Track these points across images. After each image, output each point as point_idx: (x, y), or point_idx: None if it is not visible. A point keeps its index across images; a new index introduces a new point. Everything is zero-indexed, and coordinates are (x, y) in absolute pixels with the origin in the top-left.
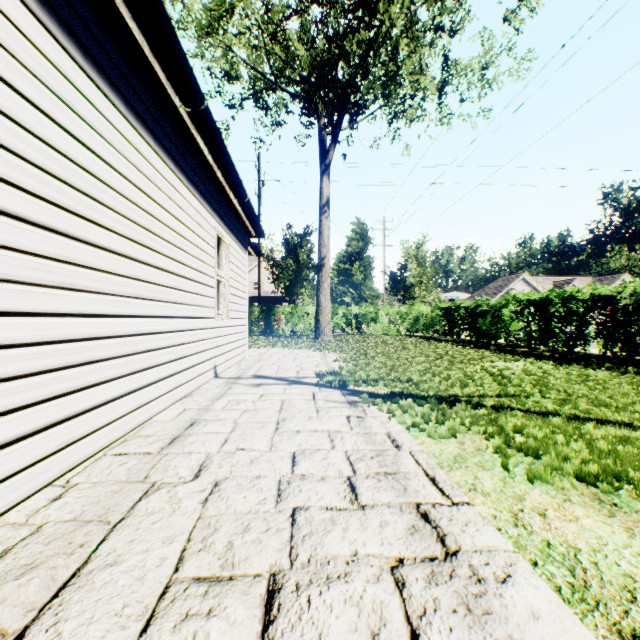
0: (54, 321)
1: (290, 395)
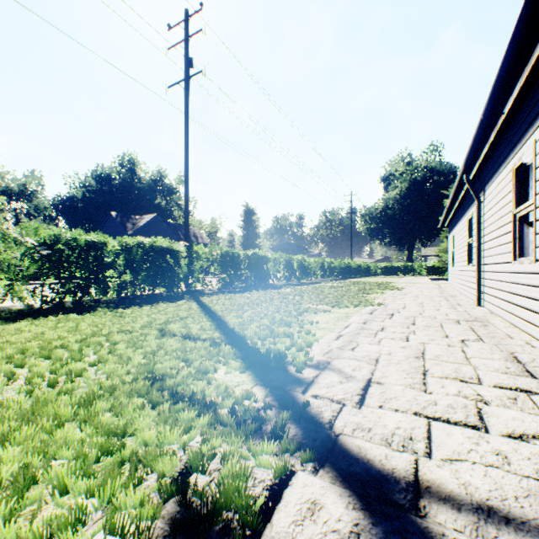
0: None
1: (412, 404)
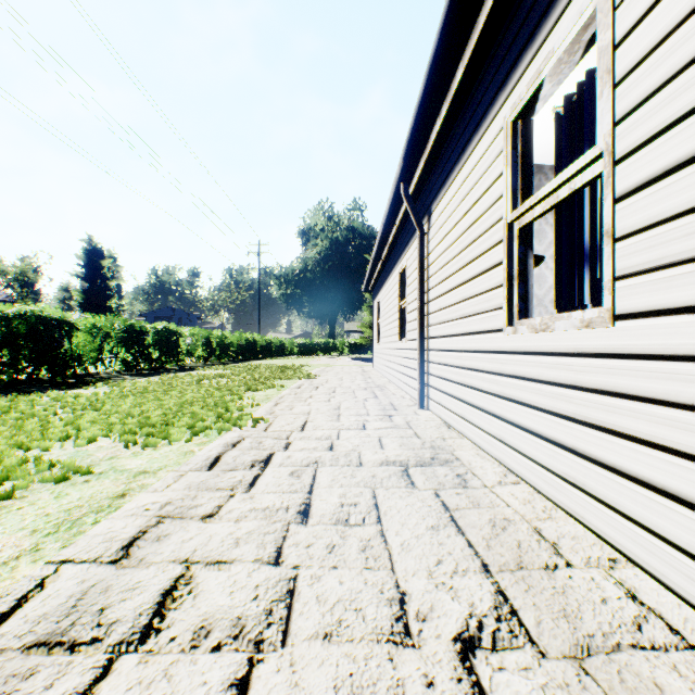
0: None
1: None
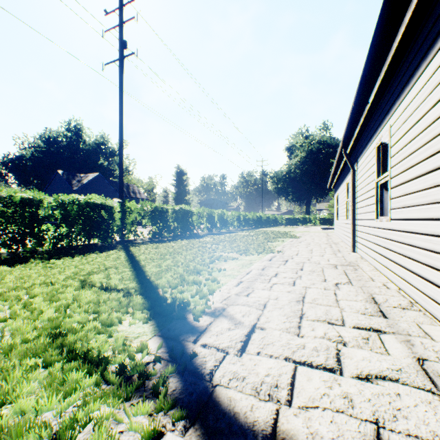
0: (401, 222)
1: (285, 349)
